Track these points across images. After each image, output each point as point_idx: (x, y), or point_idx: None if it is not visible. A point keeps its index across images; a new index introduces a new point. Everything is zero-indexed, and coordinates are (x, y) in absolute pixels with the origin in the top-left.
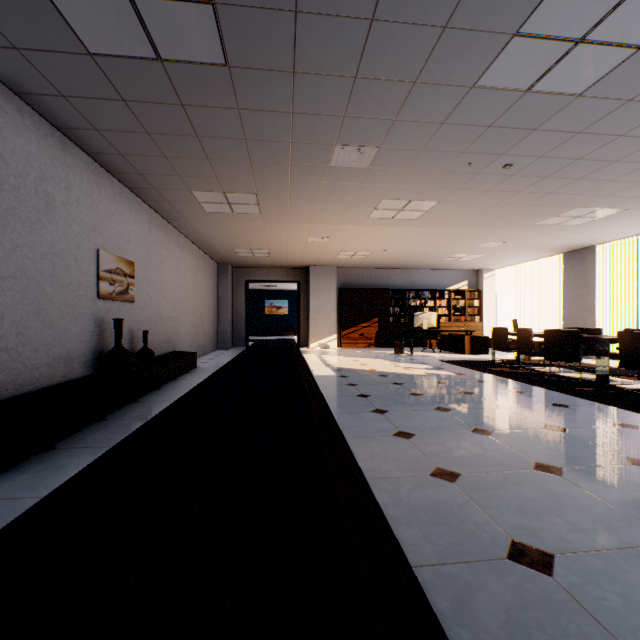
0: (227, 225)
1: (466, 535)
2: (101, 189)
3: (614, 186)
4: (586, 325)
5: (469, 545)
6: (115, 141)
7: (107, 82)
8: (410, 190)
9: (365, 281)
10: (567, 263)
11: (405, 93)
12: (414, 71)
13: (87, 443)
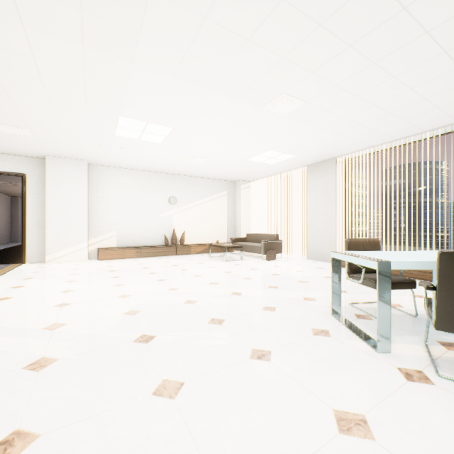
0: (14, 187)
1: None
2: None
3: None
4: None
5: None
6: None
7: None
8: None
9: None
10: None
11: None
12: None
13: None
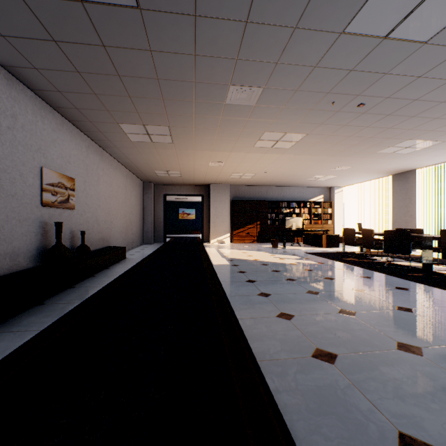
0: (148, 152)
1: (355, 426)
2: (44, 119)
3: (438, 123)
4: (409, 226)
5: (360, 440)
6: (53, 79)
7: (38, 22)
8: (286, 124)
9: (250, 195)
10: (395, 182)
11: (287, 38)
12: (295, 17)
13: (21, 327)
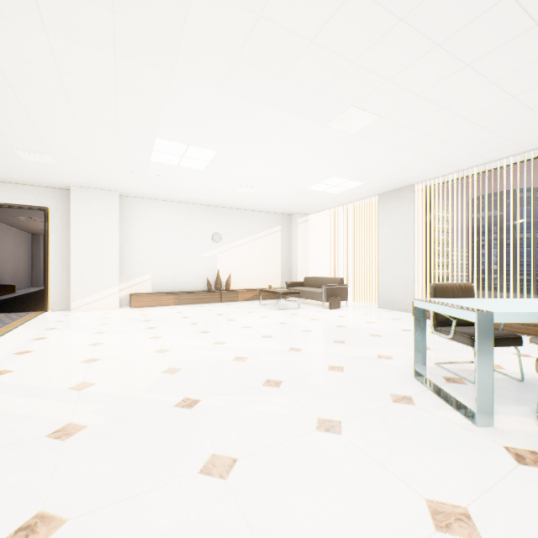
0: (35, 223)
1: None
2: None
3: None
4: None
5: None
6: None
7: None
8: None
9: None
10: None
11: None
12: None
13: None
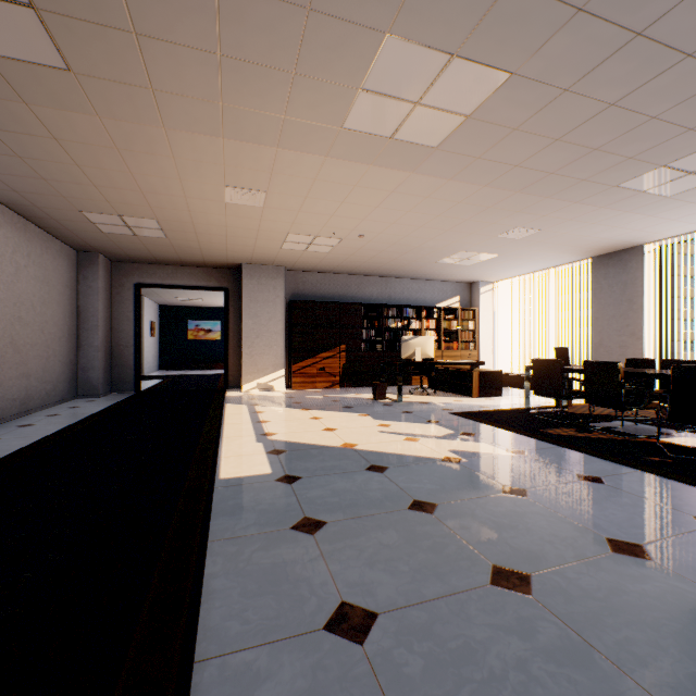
0: (6, 118)
1: None
2: None
3: None
4: (629, 355)
5: None
6: None
7: None
8: None
9: (327, 291)
10: (599, 271)
11: None
12: None
13: None
